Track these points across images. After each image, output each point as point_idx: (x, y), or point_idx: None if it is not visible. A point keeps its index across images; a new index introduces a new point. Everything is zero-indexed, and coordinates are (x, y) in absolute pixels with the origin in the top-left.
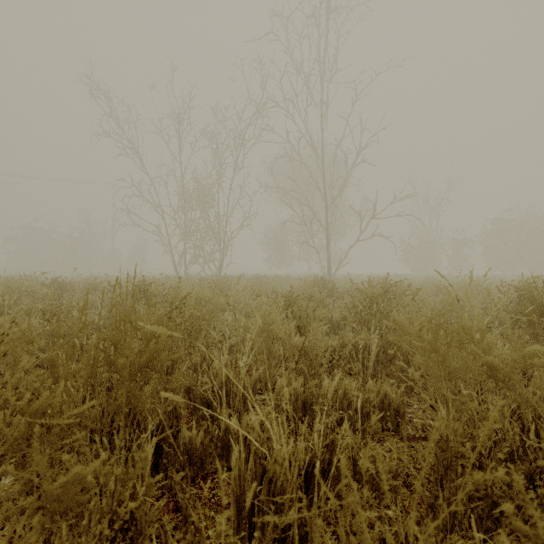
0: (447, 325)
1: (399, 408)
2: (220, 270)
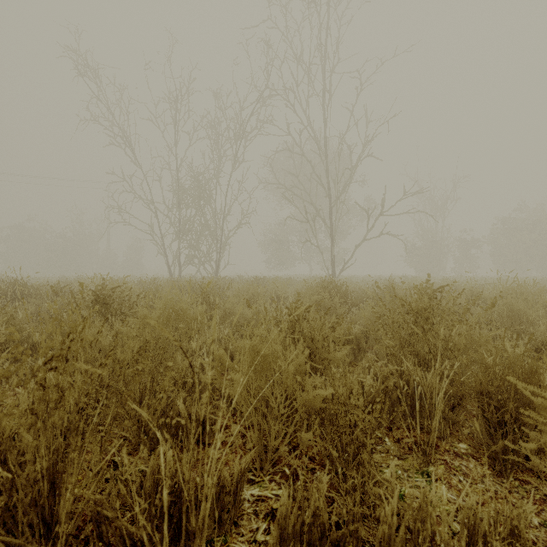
0: None
1: None
2: (217, 272)
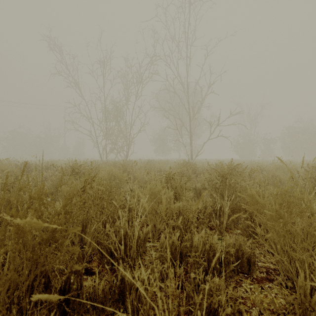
0: (290, 198)
1: (250, 257)
2: (127, 157)
